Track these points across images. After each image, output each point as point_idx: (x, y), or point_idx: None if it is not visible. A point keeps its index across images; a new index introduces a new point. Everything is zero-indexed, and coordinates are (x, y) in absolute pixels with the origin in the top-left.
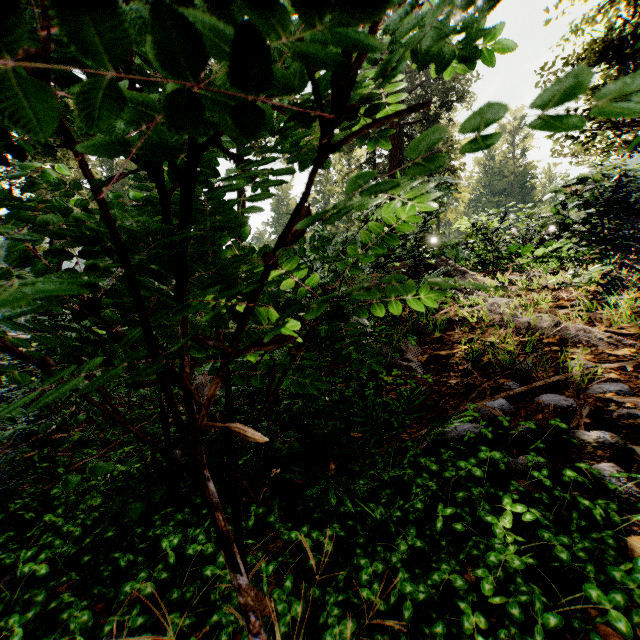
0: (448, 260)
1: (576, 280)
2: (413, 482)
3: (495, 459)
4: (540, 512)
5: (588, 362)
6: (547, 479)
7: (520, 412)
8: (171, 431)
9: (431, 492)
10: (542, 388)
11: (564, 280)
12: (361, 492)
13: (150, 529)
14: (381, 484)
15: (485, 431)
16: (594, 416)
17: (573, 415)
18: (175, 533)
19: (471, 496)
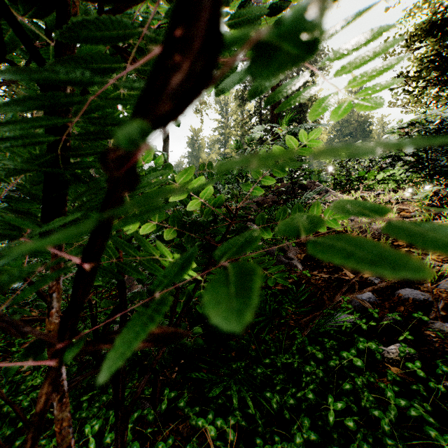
0: (315, 182)
1: (414, 197)
2: (302, 368)
3: (371, 349)
4: (418, 403)
5: (434, 262)
6: (420, 370)
7: (384, 304)
8: (101, 321)
9: (319, 380)
10: (399, 283)
11: (401, 196)
12: (258, 378)
13: (79, 409)
14: (275, 369)
15: (360, 322)
16: (447, 309)
17: (429, 307)
18: (99, 415)
19: (354, 385)
